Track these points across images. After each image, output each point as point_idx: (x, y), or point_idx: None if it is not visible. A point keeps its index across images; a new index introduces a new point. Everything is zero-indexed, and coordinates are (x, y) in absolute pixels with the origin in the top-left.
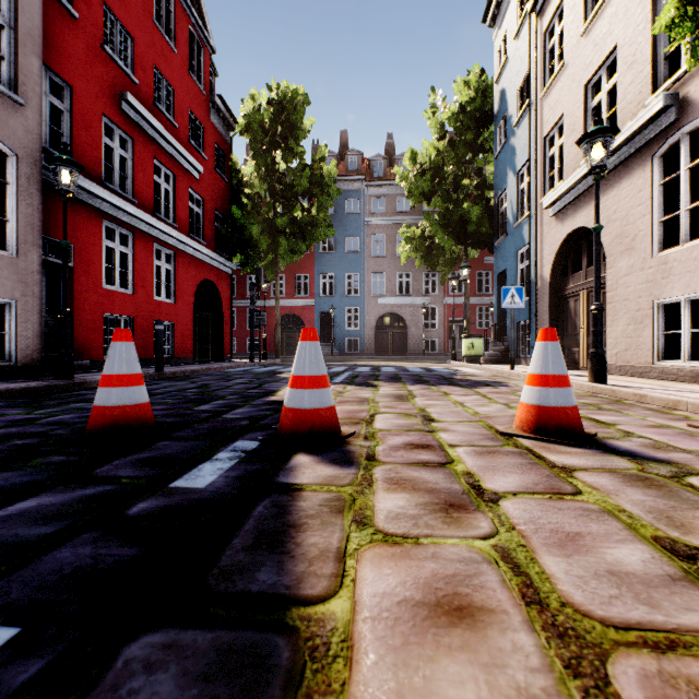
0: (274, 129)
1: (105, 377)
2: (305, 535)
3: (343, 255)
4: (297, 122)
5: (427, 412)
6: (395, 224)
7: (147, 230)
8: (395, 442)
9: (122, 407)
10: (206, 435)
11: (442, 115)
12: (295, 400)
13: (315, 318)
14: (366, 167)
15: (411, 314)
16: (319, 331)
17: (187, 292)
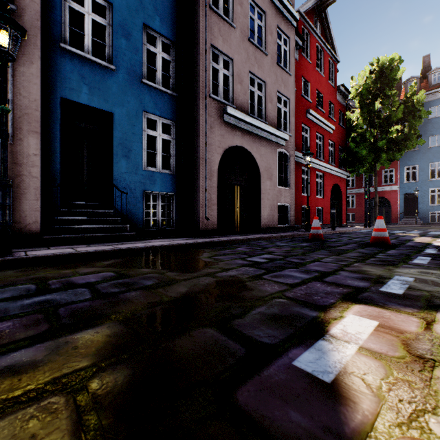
0: (375, 88)
1: (376, 229)
2: None
3: (426, 150)
4: (392, 77)
5: None
6: None
7: (314, 166)
8: None
9: (383, 237)
10: (411, 247)
11: None
12: None
13: (399, 198)
14: None
15: None
16: (403, 207)
17: (327, 192)
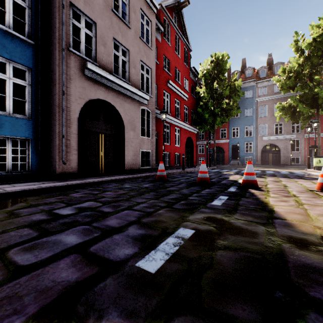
0: (214, 73)
1: (201, 171)
2: (258, 196)
3: (243, 118)
4: (223, 67)
5: (286, 185)
6: (273, 99)
7: (173, 123)
8: (274, 189)
9: (205, 178)
10: (223, 185)
11: (302, 43)
12: (246, 178)
13: (229, 148)
14: (256, 73)
15: (282, 144)
16: (231, 154)
17: (183, 142)
